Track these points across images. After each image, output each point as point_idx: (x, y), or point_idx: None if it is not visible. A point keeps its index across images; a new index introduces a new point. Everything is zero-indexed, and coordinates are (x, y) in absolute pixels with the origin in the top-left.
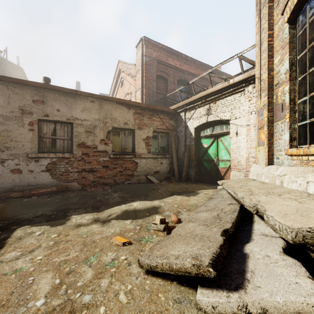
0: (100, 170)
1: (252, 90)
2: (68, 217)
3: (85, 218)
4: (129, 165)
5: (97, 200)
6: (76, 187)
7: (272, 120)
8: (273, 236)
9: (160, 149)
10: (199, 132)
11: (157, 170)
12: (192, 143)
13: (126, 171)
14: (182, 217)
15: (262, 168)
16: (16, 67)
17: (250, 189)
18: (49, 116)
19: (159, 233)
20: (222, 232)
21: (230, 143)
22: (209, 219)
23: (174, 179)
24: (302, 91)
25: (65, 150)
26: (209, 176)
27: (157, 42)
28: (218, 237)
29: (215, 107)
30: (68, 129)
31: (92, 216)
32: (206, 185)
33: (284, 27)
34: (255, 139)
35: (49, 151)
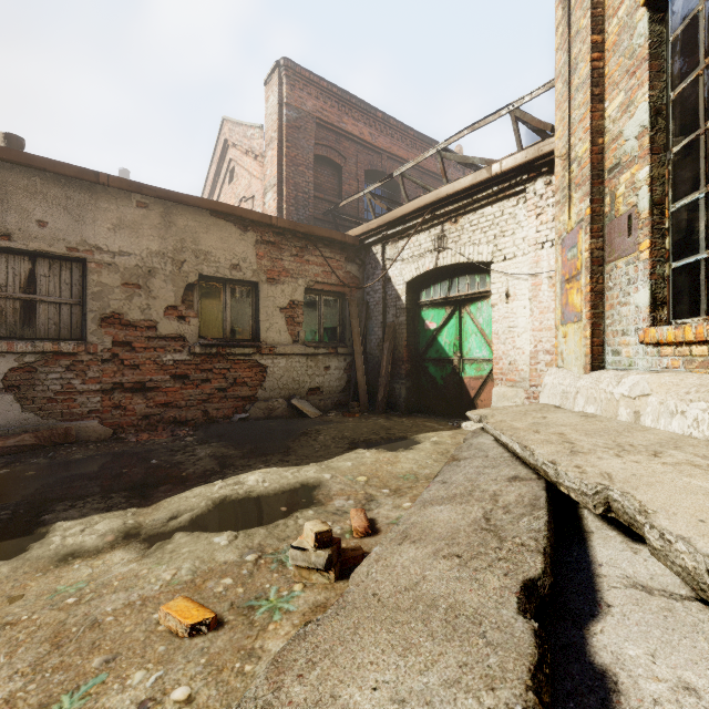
0: (166, 388)
1: (545, 189)
2: (45, 527)
3: (96, 530)
4: (245, 373)
5: (149, 468)
6: (95, 433)
7: (601, 258)
8: (672, 594)
9: (324, 333)
10: (418, 292)
11: (317, 386)
12: (400, 318)
13: (236, 389)
14: (381, 515)
15: (575, 378)
16: None
17: (565, 435)
18: (15, 237)
19: (313, 578)
20: (522, 594)
21: (490, 320)
22: (464, 533)
23: (359, 406)
24: (686, 178)
25: (62, 334)
26: (440, 399)
27: (316, 76)
28: (511, 620)
29: (455, 231)
30: (74, 276)
31: (121, 520)
32: (434, 421)
33: (636, 19)
34: (551, 307)
35: (14, 335)
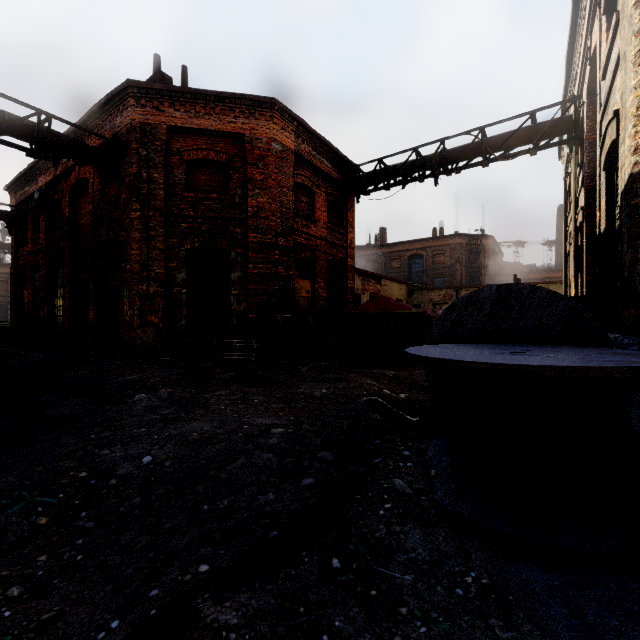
0: None
1: None
2: None
3: None
4: None
5: None
6: None
7: None
8: None
9: None
10: None
11: None
12: None
13: None
14: None
15: None
16: (488, 237)
17: None
18: None
19: None
20: None
21: None
22: None
23: None
24: None
25: None
26: None
27: None
28: None
29: None
30: None
31: None
32: None
33: None
34: None
35: None
